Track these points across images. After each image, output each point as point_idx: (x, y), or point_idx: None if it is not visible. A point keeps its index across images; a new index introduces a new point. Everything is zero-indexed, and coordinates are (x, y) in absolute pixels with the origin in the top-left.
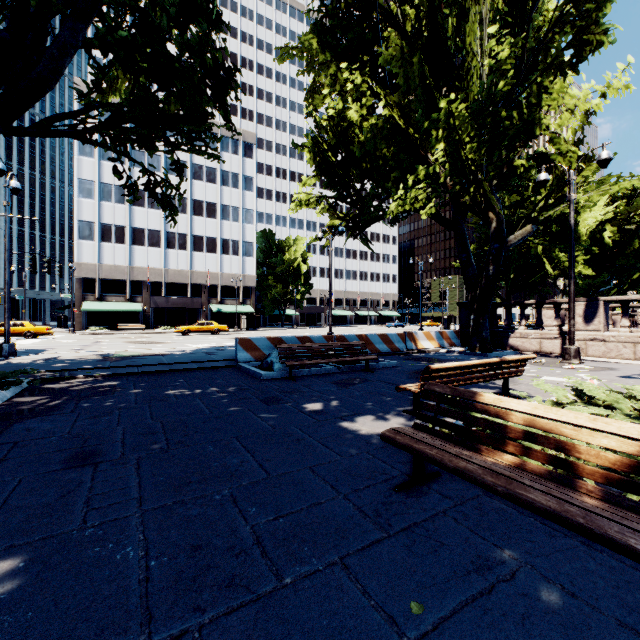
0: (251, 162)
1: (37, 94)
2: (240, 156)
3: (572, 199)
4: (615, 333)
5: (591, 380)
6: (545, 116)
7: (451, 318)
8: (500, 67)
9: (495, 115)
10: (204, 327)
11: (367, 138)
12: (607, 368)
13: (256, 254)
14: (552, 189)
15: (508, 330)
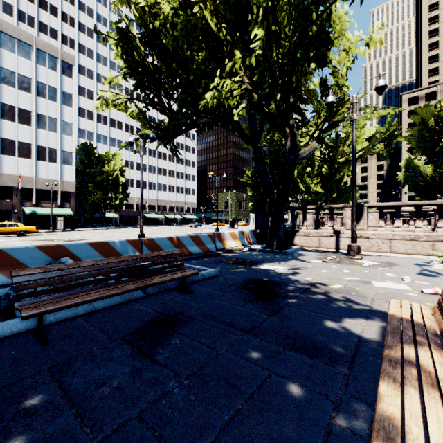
0: (70, 80)
1: None
2: (58, 72)
3: (355, 119)
4: (375, 232)
5: (433, 288)
6: (329, 51)
7: (235, 220)
8: None
9: (308, 19)
10: (6, 229)
11: (179, 33)
12: (388, 263)
13: (76, 163)
14: (327, 117)
15: (294, 230)
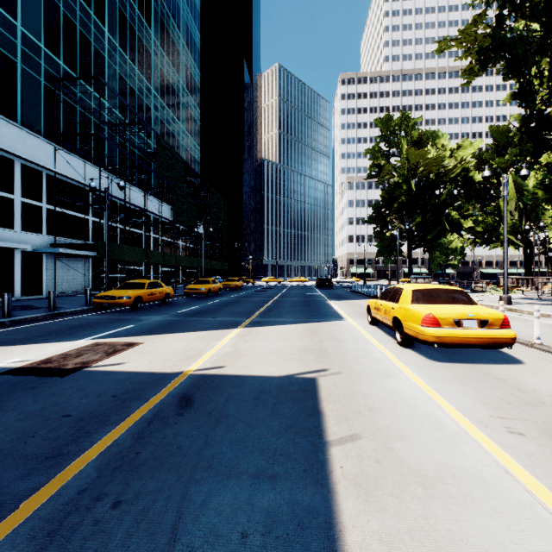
0: None
1: (419, 245)
2: None
3: (547, 246)
4: None
5: None
6: (544, 220)
7: None
8: (514, 223)
9: (517, 229)
10: None
11: (484, 227)
12: None
13: None
14: None
15: None
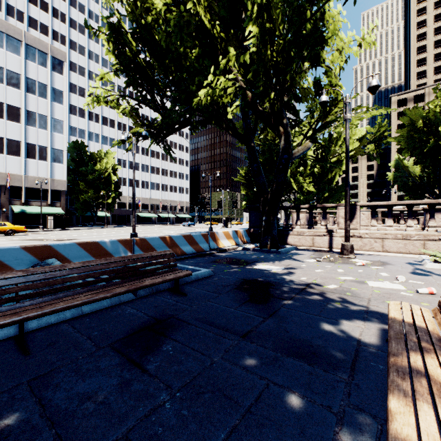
0: (61, 77)
1: None
2: (48, 69)
3: (348, 119)
4: (368, 231)
5: (428, 287)
6: (323, 50)
7: (228, 219)
8: None
9: (303, 17)
10: None
11: (172, 29)
12: (381, 262)
13: (67, 162)
14: (320, 116)
15: (287, 229)
